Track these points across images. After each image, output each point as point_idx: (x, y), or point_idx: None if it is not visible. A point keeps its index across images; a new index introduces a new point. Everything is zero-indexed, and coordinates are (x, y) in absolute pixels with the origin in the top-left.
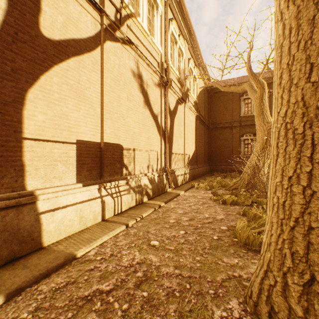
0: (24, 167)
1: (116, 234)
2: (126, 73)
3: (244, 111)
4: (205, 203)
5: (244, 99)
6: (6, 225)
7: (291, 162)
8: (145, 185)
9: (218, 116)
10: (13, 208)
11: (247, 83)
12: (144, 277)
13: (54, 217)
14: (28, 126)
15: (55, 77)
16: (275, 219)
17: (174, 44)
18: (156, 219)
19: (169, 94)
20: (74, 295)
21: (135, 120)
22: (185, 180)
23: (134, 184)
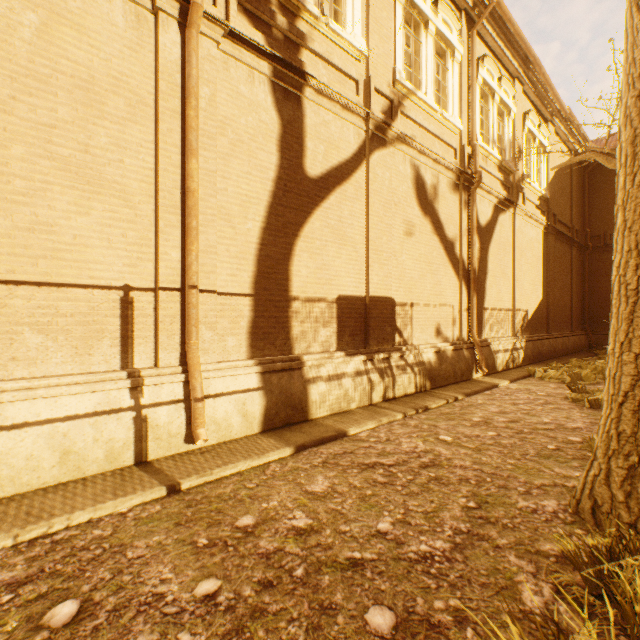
0: (291, 329)
1: (390, 422)
2: (400, 187)
3: None
4: (549, 403)
5: None
6: (282, 387)
7: (623, 324)
8: (430, 363)
9: (612, 217)
10: (286, 371)
11: None
12: (430, 463)
13: (319, 388)
14: (294, 283)
15: (316, 222)
16: (606, 397)
17: (488, 99)
18: (448, 413)
19: (478, 199)
20: (354, 461)
21: (414, 258)
22: (513, 361)
23: (412, 359)
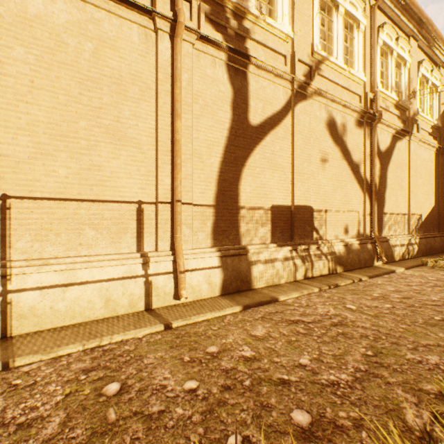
0: (240, 228)
1: (309, 294)
2: (317, 127)
3: None
4: (438, 286)
5: None
6: (234, 267)
7: None
8: (340, 253)
9: None
10: (236, 256)
11: None
12: (338, 323)
13: (258, 268)
14: (242, 197)
15: (256, 155)
16: None
17: (387, 55)
18: (354, 290)
19: (378, 131)
20: (283, 318)
21: (327, 177)
22: (408, 253)
23: (326, 250)
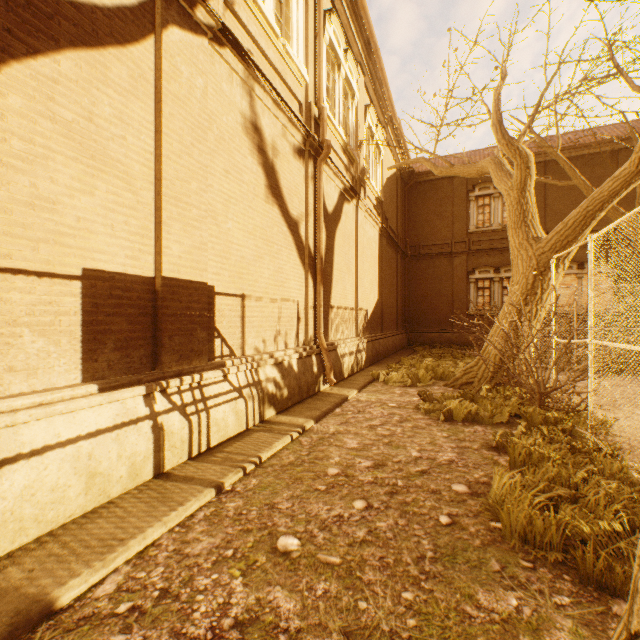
0: None
1: (189, 516)
2: (224, 115)
3: (476, 222)
4: (406, 420)
5: (476, 197)
6: None
7: None
8: (269, 380)
9: (424, 231)
10: None
11: (491, 159)
12: None
13: None
14: None
15: (12, 93)
16: None
17: (334, 68)
18: (293, 465)
19: (325, 178)
20: None
21: (246, 229)
22: (358, 364)
23: (242, 378)
